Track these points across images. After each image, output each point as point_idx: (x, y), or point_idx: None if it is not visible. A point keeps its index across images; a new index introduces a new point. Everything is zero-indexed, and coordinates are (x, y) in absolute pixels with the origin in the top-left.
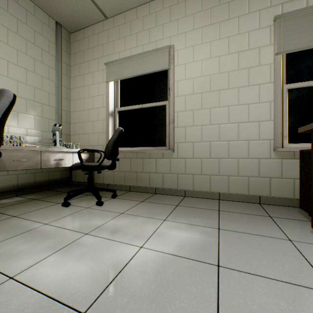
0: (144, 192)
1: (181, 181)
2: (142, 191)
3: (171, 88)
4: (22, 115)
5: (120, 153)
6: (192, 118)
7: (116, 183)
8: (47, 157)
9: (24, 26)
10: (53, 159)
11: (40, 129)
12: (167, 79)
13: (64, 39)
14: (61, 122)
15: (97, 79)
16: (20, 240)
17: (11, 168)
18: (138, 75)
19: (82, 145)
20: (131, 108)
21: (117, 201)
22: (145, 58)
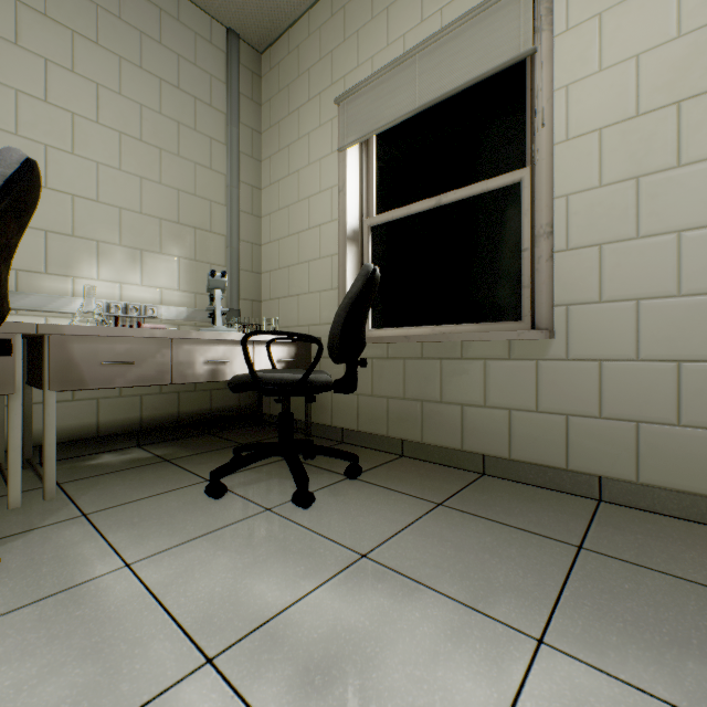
0: (444, 464)
1: (581, 441)
2: (439, 462)
3: (542, 116)
4: (151, 256)
5: (375, 344)
6: (634, 208)
7: (363, 427)
8: (187, 356)
9: (155, 49)
10: (203, 361)
11: (191, 290)
12: (526, 96)
13: (245, 69)
14: (238, 270)
15: (318, 149)
16: (9, 640)
17: (95, 383)
18: (425, 106)
19: (284, 325)
20: (407, 212)
21: (358, 494)
22: (448, 45)
